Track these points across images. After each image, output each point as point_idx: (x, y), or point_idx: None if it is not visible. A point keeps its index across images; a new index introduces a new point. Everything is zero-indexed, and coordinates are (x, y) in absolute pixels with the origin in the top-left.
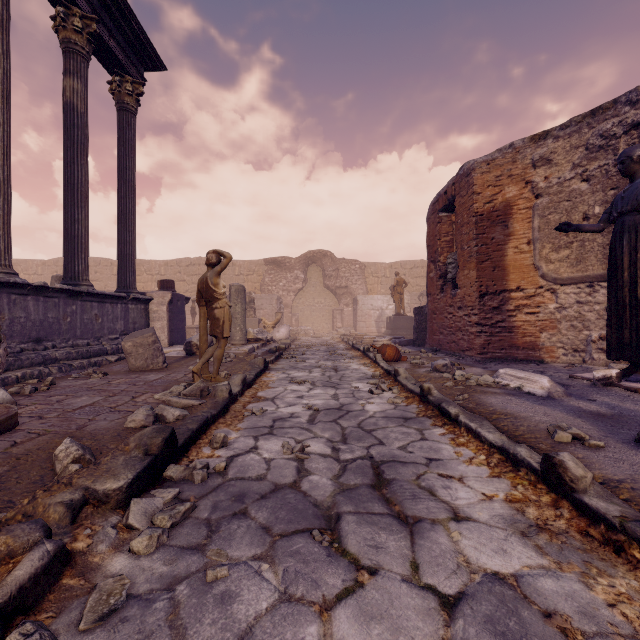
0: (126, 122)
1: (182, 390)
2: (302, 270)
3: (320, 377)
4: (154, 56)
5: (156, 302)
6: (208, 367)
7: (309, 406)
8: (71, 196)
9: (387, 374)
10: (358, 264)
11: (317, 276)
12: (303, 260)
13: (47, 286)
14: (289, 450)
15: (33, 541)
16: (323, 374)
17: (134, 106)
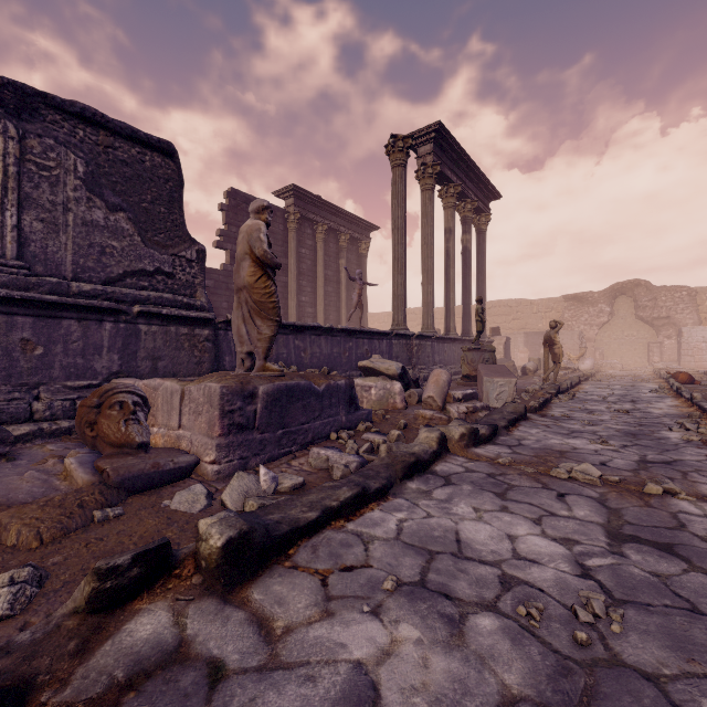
0: (482, 240)
1: (542, 384)
2: (607, 303)
3: (618, 388)
4: (496, 195)
5: (496, 343)
6: (549, 377)
7: (609, 393)
8: (466, 293)
9: (670, 388)
10: (685, 291)
11: (627, 307)
12: (608, 293)
13: (465, 339)
14: (599, 397)
15: (546, 394)
16: (621, 387)
17: (485, 229)
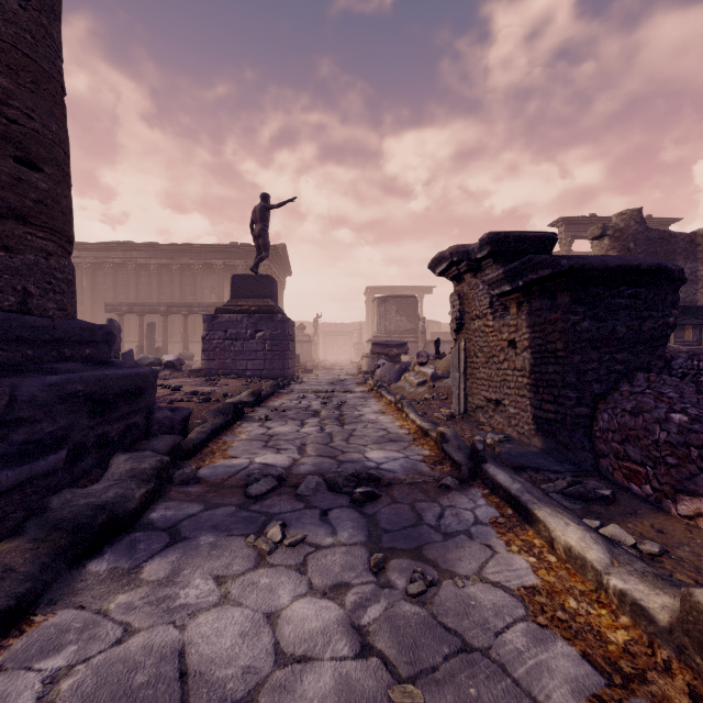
0: None
1: None
2: None
3: None
4: (672, 220)
5: None
6: None
7: None
8: None
9: None
10: None
11: None
12: None
13: None
14: None
15: None
16: None
17: None
